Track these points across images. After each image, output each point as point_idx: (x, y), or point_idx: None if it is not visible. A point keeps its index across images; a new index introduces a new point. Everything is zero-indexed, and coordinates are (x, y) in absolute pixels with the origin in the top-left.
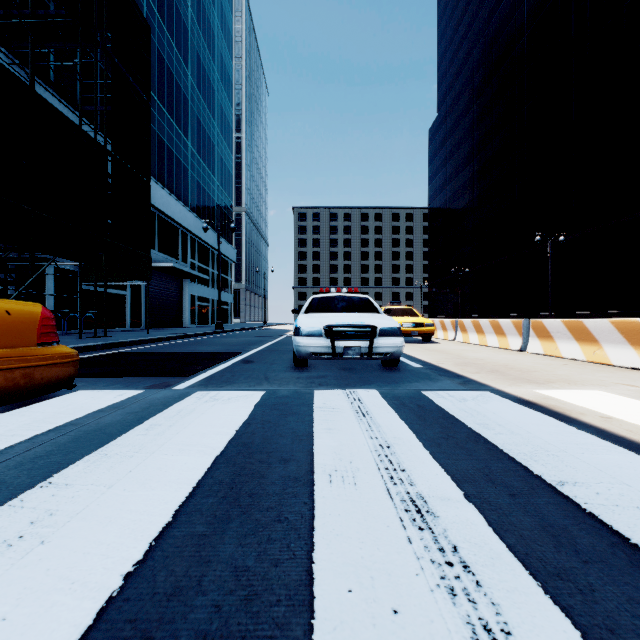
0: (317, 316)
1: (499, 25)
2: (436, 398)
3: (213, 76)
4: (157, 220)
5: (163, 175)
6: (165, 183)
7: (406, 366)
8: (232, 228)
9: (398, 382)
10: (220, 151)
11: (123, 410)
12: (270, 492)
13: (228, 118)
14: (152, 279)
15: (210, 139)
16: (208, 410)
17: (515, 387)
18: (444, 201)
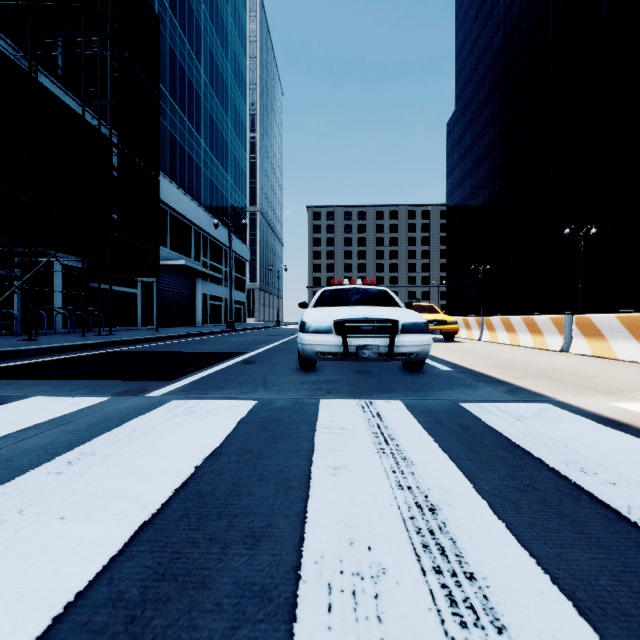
0: (327, 309)
1: (522, 10)
2: (483, 414)
3: (226, 73)
4: (169, 218)
5: (175, 172)
6: (177, 180)
7: (432, 369)
8: (243, 224)
9: (426, 389)
10: (233, 149)
11: (63, 427)
12: (202, 639)
13: (242, 116)
14: (164, 277)
15: (223, 137)
16: (172, 429)
17: (582, 398)
18: (463, 196)
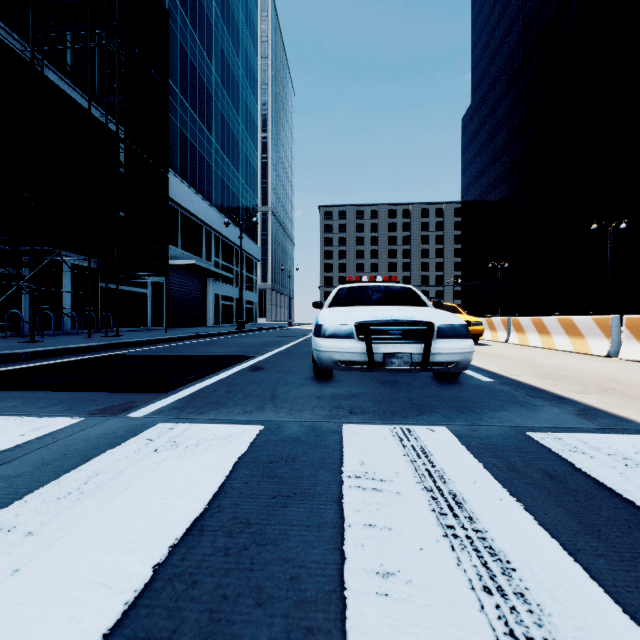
0: (345, 310)
1: None
2: (570, 454)
3: (238, 72)
4: (180, 217)
5: (186, 171)
6: (188, 179)
7: (469, 379)
8: (254, 222)
9: (473, 409)
10: (245, 148)
11: (1, 469)
12: None
13: (253, 115)
14: (175, 277)
15: (234, 136)
16: (142, 477)
17: None
18: (479, 193)
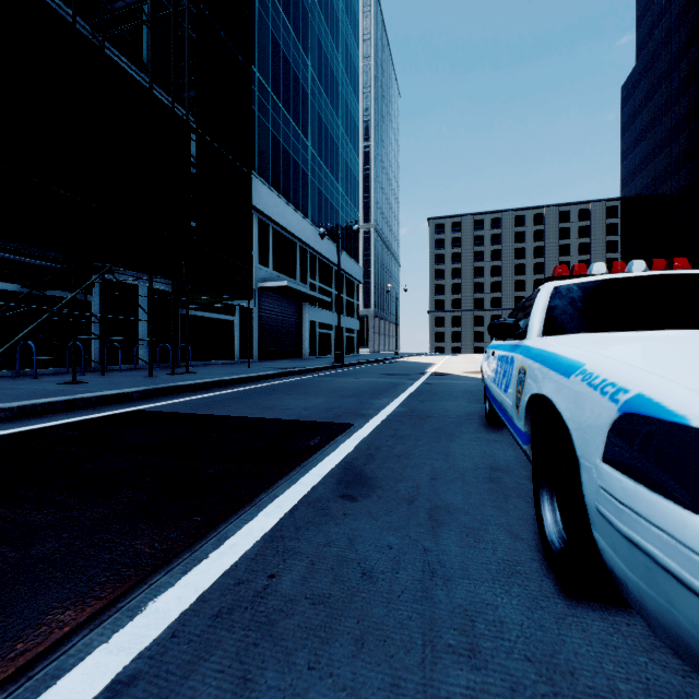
0: None
1: None
2: None
3: (336, 67)
4: (271, 233)
5: (278, 181)
6: (281, 190)
7: None
8: (354, 230)
9: None
10: (345, 154)
11: None
12: None
13: (354, 116)
14: (266, 303)
15: (333, 140)
16: None
17: None
18: (650, 180)
